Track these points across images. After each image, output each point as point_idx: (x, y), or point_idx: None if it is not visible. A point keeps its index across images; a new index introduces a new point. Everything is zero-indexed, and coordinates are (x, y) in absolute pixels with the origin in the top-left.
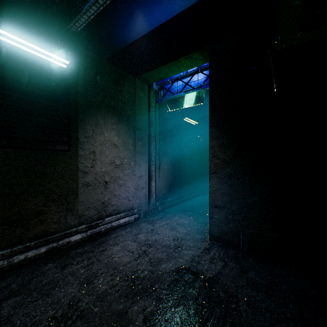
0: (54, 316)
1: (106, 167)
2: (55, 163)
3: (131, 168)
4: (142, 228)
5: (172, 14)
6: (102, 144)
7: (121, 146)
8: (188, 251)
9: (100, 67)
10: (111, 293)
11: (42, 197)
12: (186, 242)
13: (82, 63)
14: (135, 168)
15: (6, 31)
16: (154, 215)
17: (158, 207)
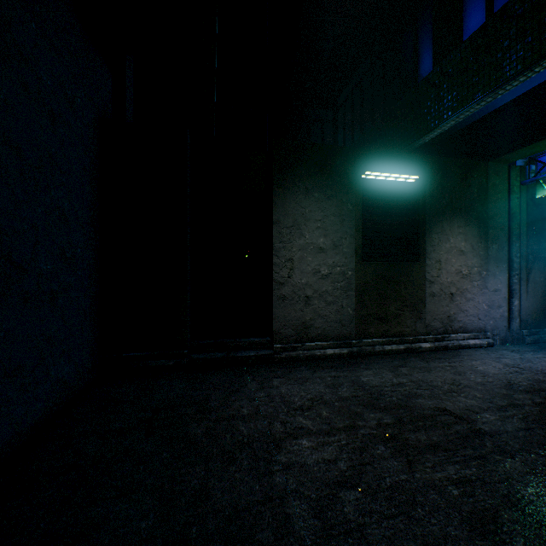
0: (444, 381)
1: (451, 278)
2: (407, 273)
3: (481, 279)
4: (503, 354)
5: None
6: (447, 252)
7: (469, 252)
8: None
9: (445, 168)
10: (488, 384)
11: (399, 302)
12: None
13: (428, 172)
14: (487, 279)
15: (380, 173)
16: (518, 346)
17: (525, 337)
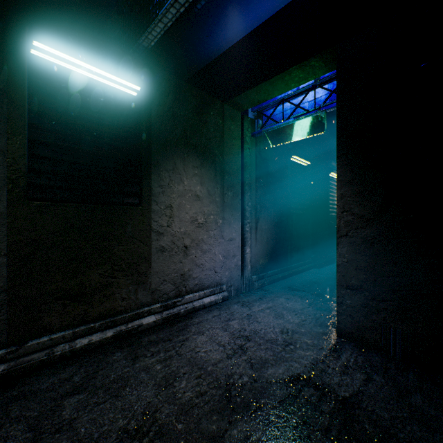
0: (126, 428)
1: (185, 227)
2: (124, 221)
3: (218, 228)
4: (235, 311)
5: (278, 6)
6: (181, 196)
7: (206, 198)
8: (305, 352)
9: (178, 91)
10: (199, 404)
11: (108, 265)
12: (300, 337)
13: (156, 88)
14: (224, 228)
15: (67, 55)
16: (249, 294)
17: (255, 283)
